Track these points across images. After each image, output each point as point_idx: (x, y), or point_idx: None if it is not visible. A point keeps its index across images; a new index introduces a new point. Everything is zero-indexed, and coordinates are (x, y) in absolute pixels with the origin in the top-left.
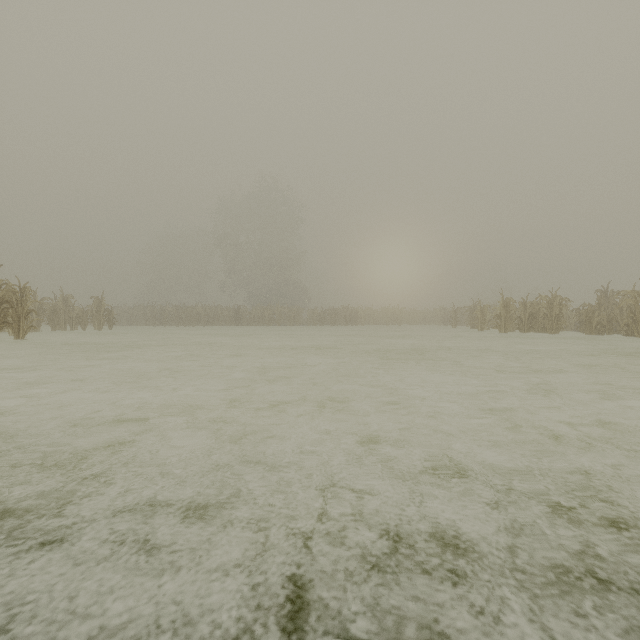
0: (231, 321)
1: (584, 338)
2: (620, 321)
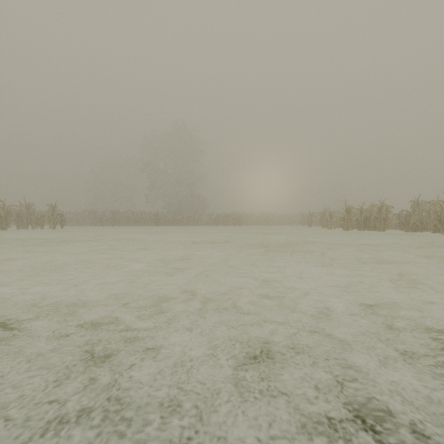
0: (152, 222)
1: (402, 234)
2: (428, 222)
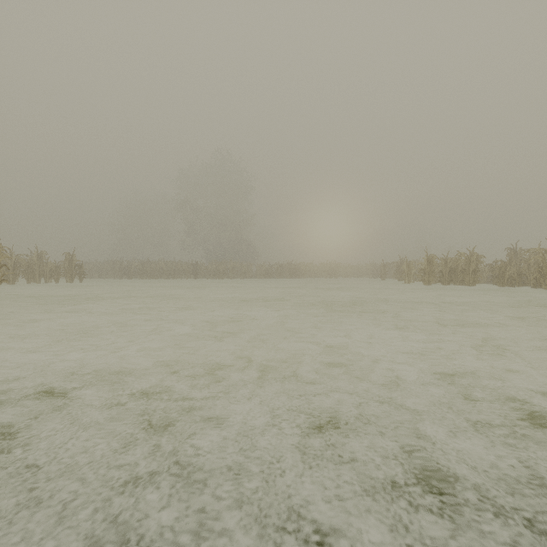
0: (190, 274)
1: (496, 289)
2: (528, 275)
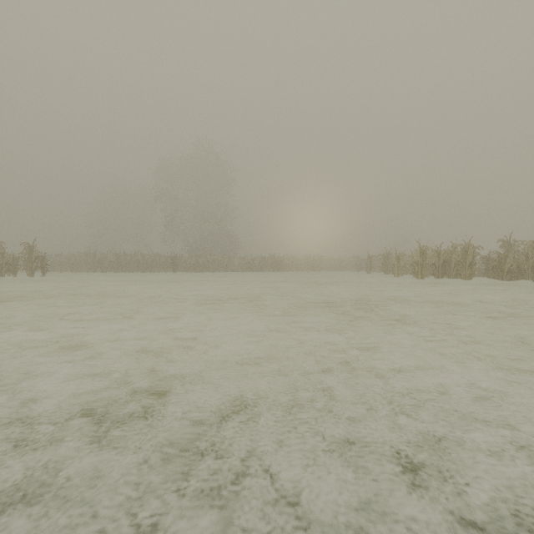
0: (169, 268)
1: (490, 283)
2: (526, 267)
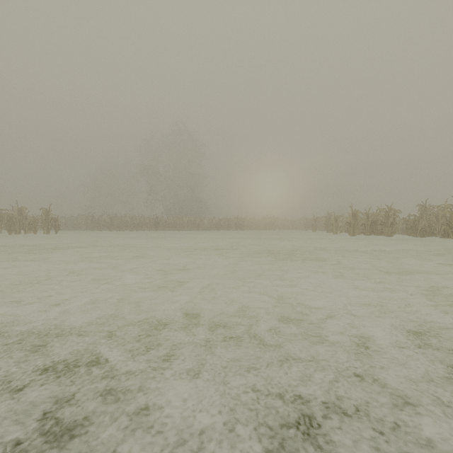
0: (151, 227)
1: (409, 239)
2: (436, 227)
